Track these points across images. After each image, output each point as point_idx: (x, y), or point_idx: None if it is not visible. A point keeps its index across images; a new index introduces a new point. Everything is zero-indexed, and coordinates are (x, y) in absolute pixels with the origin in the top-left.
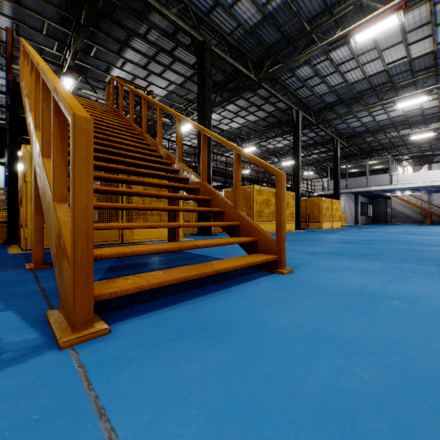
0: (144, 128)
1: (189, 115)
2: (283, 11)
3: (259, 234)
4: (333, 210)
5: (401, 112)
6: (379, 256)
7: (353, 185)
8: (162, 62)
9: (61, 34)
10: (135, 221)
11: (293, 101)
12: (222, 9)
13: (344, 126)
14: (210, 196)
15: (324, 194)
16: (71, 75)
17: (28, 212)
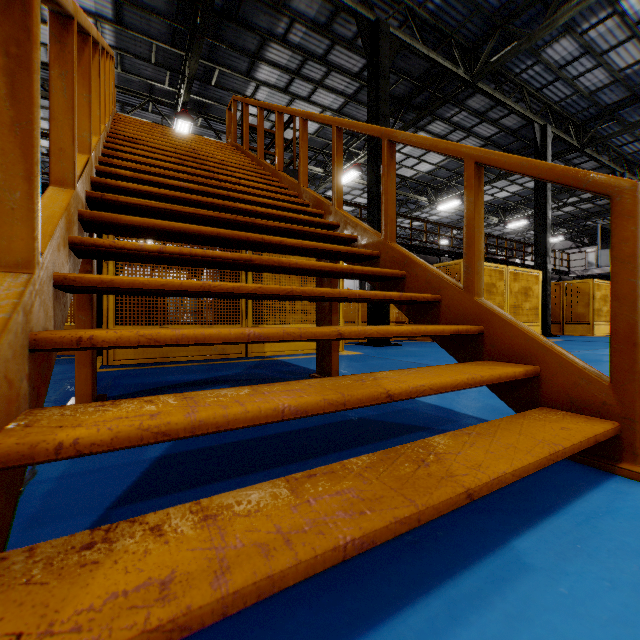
0: (278, 163)
1: (351, 158)
2: None
3: (546, 356)
4: None
5: None
6: None
7: None
8: (311, 77)
9: (173, 59)
10: (267, 321)
11: (534, 111)
12: None
13: (635, 148)
14: (402, 270)
15: (588, 274)
16: (187, 115)
17: (109, 307)
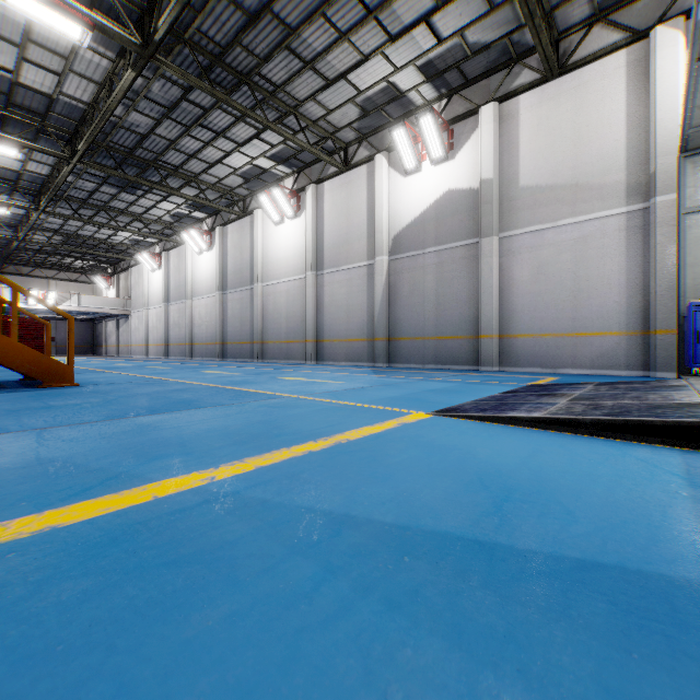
0: None
1: None
2: None
3: None
4: None
5: None
6: None
7: None
8: None
9: None
10: None
11: None
12: None
13: None
14: None
15: None
16: None
17: None
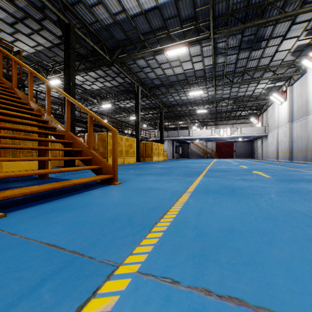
0: (15, 84)
1: (56, 72)
2: (127, 22)
3: (103, 163)
4: (159, 149)
5: (193, 97)
6: (169, 174)
7: (171, 135)
8: (30, 26)
9: None
10: (5, 156)
11: (136, 79)
12: (84, 6)
13: (165, 100)
14: (72, 141)
15: (155, 139)
16: None
17: None
